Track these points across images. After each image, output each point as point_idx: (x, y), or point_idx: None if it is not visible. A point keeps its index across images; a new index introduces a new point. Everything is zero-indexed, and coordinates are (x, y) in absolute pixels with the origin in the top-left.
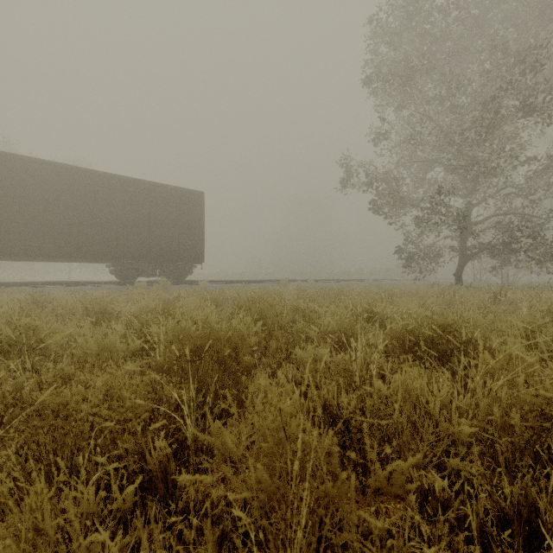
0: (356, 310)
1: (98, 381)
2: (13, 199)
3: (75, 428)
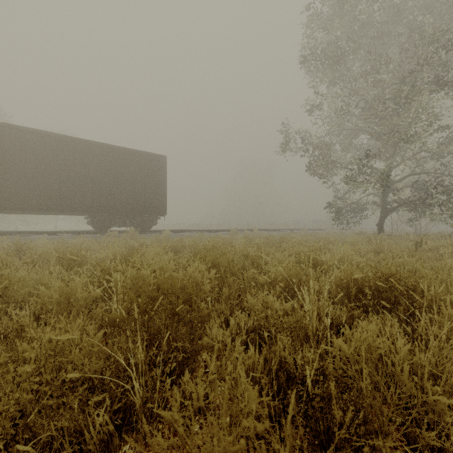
0: (299, 257)
1: (45, 337)
2: (4, 161)
3: (4, 402)
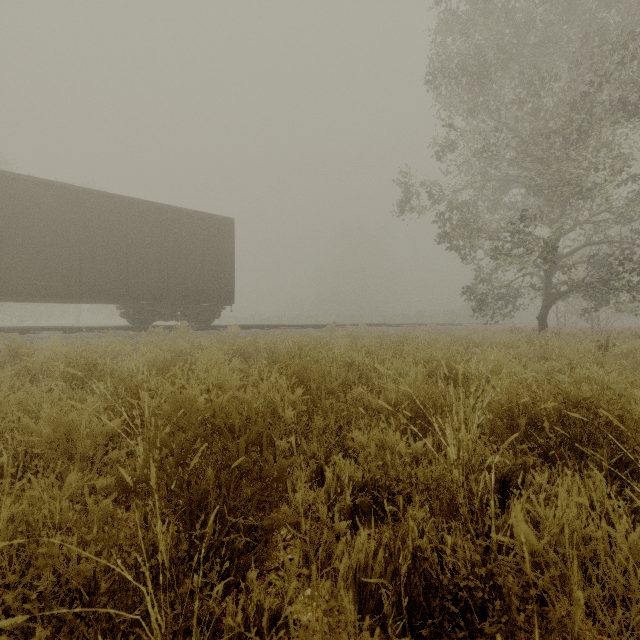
0: (430, 367)
1: (2, 515)
2: None
3: None
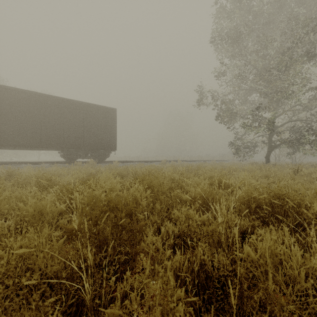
0: (211, 181)
1: (17, 245)
2: (1, 112)
3: None
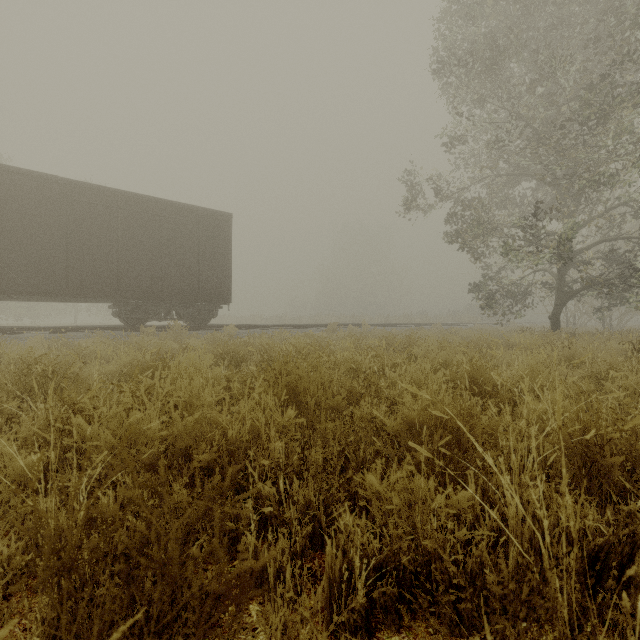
0: (451, 374)
1: None
2: None
3: None
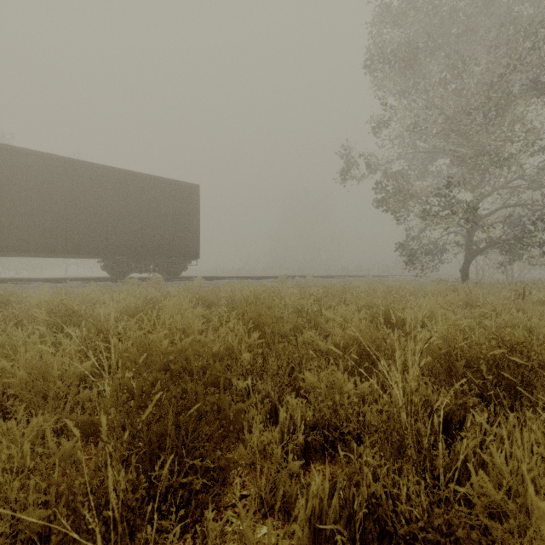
0: (371, 313)
1: None
2: None
3: None
